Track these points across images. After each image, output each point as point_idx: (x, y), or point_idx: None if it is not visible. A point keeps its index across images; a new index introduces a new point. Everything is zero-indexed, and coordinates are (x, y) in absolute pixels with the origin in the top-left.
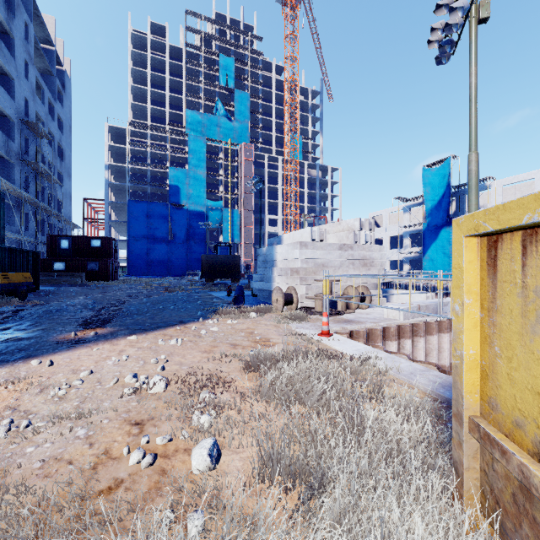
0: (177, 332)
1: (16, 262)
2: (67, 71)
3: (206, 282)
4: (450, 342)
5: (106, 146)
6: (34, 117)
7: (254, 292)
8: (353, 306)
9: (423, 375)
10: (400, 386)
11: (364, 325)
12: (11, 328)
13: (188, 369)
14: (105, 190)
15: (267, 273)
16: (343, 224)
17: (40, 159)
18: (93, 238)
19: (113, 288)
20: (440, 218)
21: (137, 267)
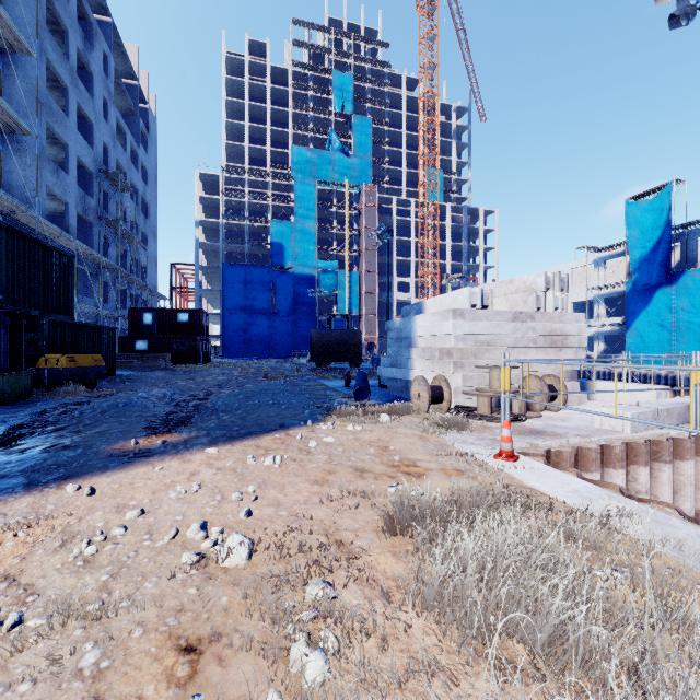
0: (275, 442)
1: (88, 341)
2: (152, 109)
3: (316, 366)
4: None
5: (197, 198)
6: (114, 167)
7: (382, 382)
8: (536, 407)
9: None
10: None
11: (565, 440)
12: (64, 428)
13: (288, 518)
14: (196, 252)
15: (402, 356)
16: (518, 282)
17: (122, 218)
18: (180, 311)
19: (201, 374)
20: (655, 273)
21: (232, 346)
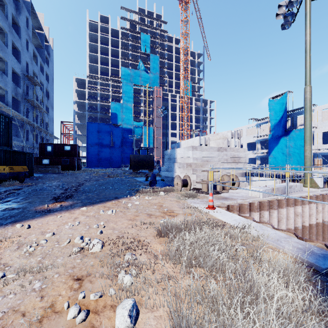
0: (113, 204)
1: (19, 159)
2: (51, 46)
3: (132, 171)
4: (295, 212)
5: (74, 90)
6: (31, 73)
7: (162, 178)
8: (227, 188)
9: (287, 242)
10: (271, 250)
11: (236, 201)
12: (10, 201)
13: (118, 233)
14: (73, 116)
15: (171, 166)
16: (220, 134)
17: (36, 98)
18: (65, 145)
19: (77, 175)
20: (280, 131)
21: (92, 162)
